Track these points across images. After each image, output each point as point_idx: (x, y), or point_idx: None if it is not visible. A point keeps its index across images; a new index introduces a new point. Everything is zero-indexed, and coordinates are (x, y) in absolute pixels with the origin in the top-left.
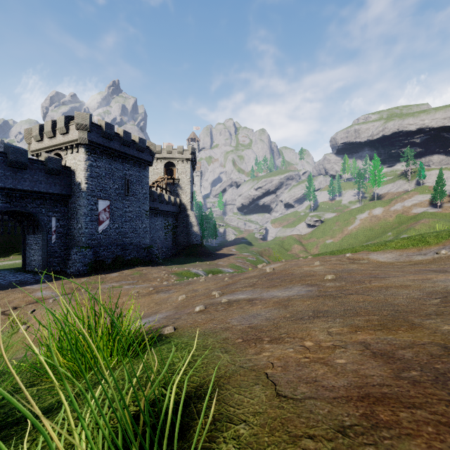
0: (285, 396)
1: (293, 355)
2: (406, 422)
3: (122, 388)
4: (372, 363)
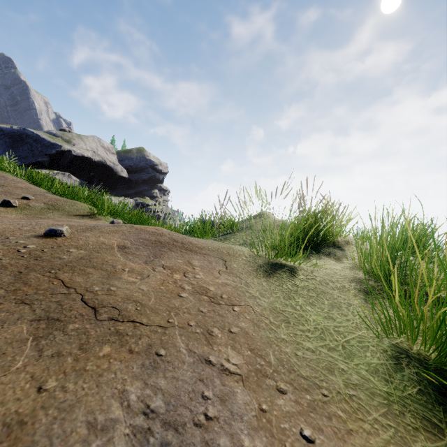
0: (223, 260)
1: (200, 272)
2: (193, 247)
3: (332, 295)
4: (168, 256)
